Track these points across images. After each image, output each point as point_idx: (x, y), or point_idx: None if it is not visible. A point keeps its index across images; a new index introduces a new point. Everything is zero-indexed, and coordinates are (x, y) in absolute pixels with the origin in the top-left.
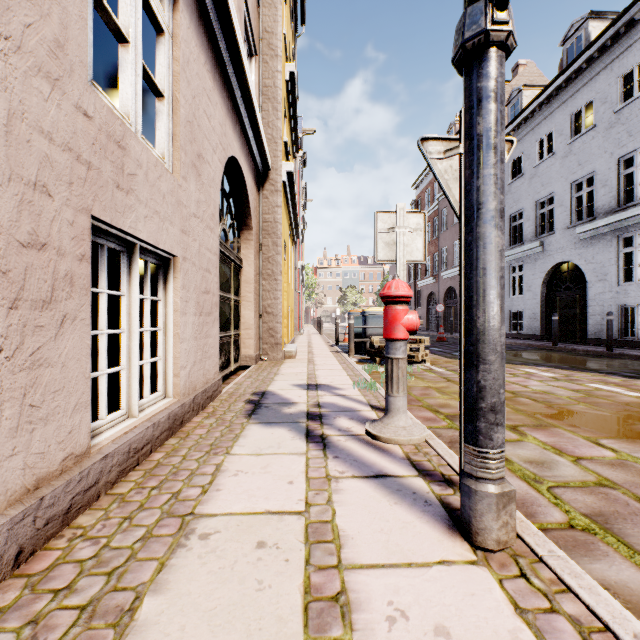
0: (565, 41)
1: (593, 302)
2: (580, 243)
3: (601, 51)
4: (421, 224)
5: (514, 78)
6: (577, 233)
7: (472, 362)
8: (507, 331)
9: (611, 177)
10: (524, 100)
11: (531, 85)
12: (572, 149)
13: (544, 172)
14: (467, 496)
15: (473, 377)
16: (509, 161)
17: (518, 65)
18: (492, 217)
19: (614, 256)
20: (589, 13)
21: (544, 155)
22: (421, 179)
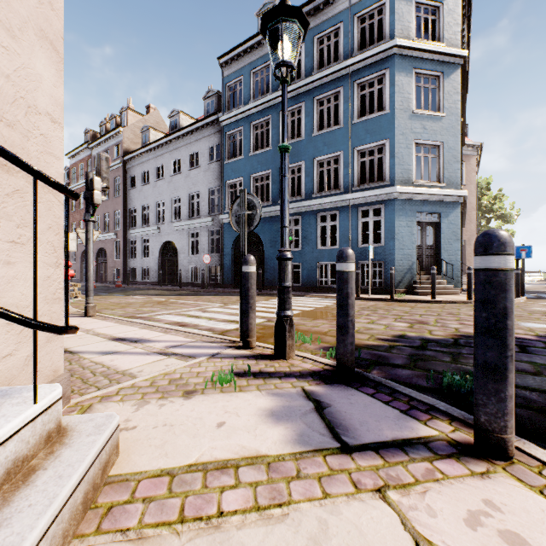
0: (171, 117)
1: (181, 264)
2: (176, 232)
3: (184, 136)
4: (76, 237)
5: (147, 115)
6: (174, 226)
7: (87, 281)
8: (141, 280)
9: (187, 202)
10: (151, 136)
11: (155, 128)
12: (173, 180)
13: (160, 186)
14: (86, 308)
15: (88, 284)
16: (142, 171)
17: (150, 107)
18: (91, 254)
19: (188, 241)
20: (180, 111)
21: (160, 177)
22: (76, 153)
